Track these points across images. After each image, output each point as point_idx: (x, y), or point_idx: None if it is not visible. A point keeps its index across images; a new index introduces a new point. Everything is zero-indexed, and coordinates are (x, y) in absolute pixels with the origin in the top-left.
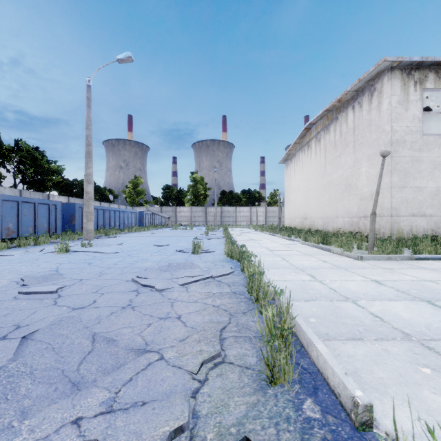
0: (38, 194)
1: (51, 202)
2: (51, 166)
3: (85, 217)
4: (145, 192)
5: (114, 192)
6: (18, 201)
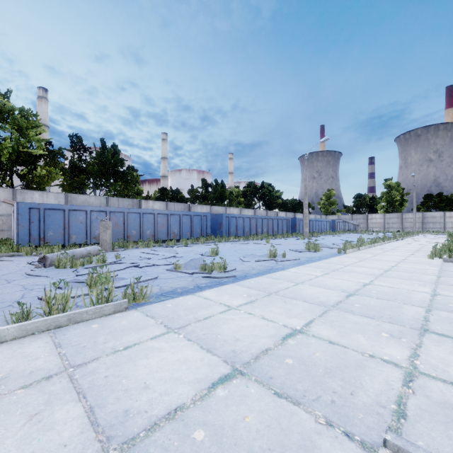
0: (273, 212)
1: (287, 218)
2: (276, 194)
3: (304, 225)
4: (336, 202)
5: (311, 205)
6: (277, 219)
